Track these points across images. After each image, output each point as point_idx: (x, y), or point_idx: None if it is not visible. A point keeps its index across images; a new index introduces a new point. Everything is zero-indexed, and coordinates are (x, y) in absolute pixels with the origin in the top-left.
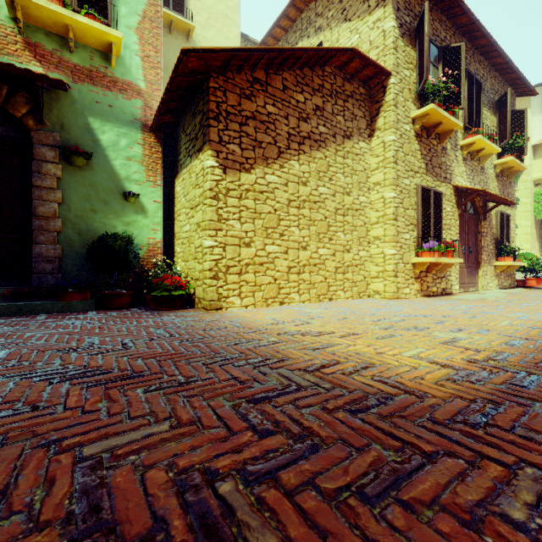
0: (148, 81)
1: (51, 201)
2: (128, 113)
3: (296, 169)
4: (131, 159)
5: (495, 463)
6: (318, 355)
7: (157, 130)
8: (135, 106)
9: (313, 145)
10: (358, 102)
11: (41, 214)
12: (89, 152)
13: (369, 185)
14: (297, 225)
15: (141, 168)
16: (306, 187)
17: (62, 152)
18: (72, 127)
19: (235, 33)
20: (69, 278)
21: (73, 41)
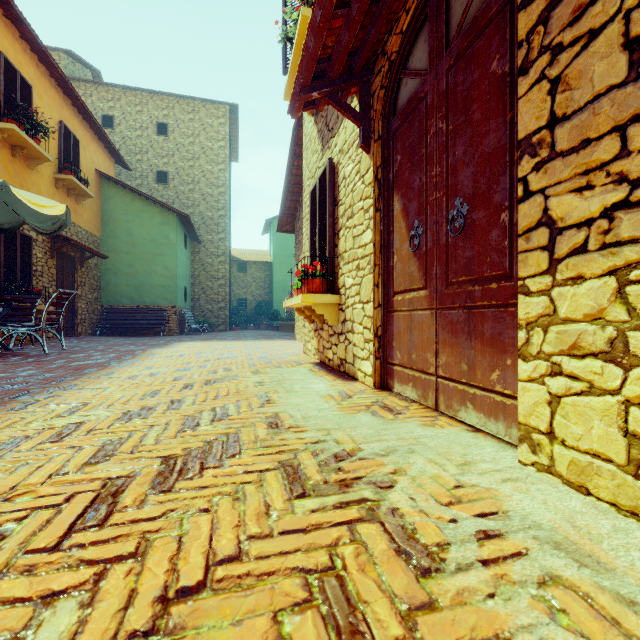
0: None
1: None
2: None
3: None
4: None
5: (169, 341)
6: (210, 341)
7: None
8: None
9: None
10: None
11: None
12: None
13: None
14: None
15: None
16: None
17: None
18: None
19: None
20: None
21: None
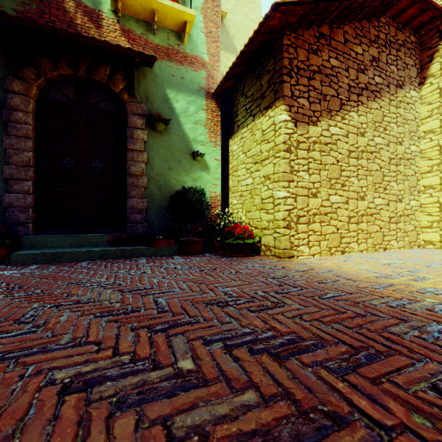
0: (210, 54)
1: (140, 161)
2: (195, 83)
3: (355, 120)
4: (197, 123)
5: None
6: None
7: (217, 97)
8: (201, 76)
9: (370, 96)
10: (409, 50)
11: (133, 173)
12: (166, 118)
13: (419, 133)
14: (356, 176)
15: (204, 130)
16: (364, 138)
17: (147, 119)
18: (154, 98)
19: (258, 14)
20: (152, 226)
21: (155, 24)
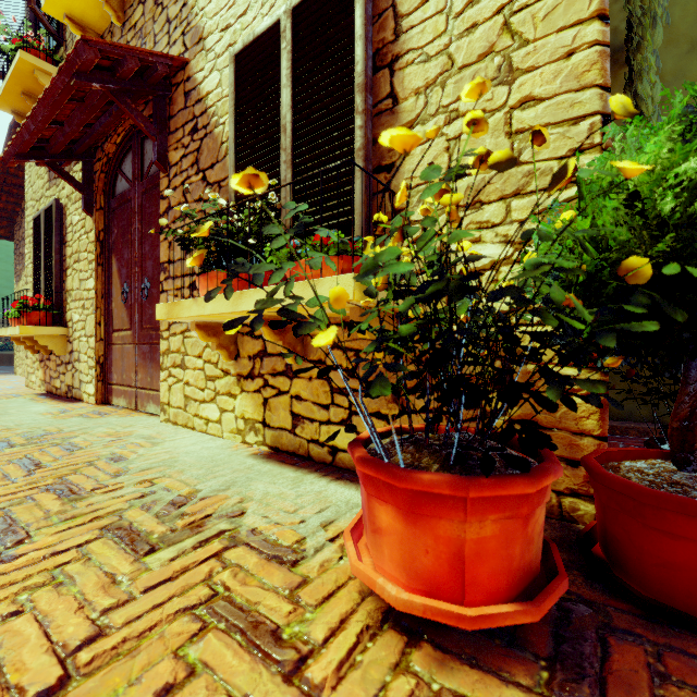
0: None
1: None
2: None
3: None
4: None
5: None
6: None
7: None
8: None
9: None
10: None
11: None
12: None
13: None
14: None
15: None
16: None
17: None
18: None
19: None
20: None
21: None
